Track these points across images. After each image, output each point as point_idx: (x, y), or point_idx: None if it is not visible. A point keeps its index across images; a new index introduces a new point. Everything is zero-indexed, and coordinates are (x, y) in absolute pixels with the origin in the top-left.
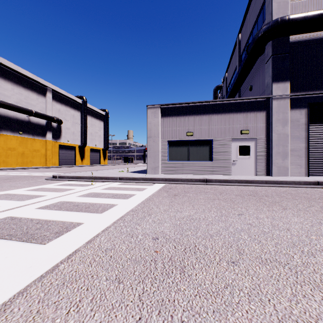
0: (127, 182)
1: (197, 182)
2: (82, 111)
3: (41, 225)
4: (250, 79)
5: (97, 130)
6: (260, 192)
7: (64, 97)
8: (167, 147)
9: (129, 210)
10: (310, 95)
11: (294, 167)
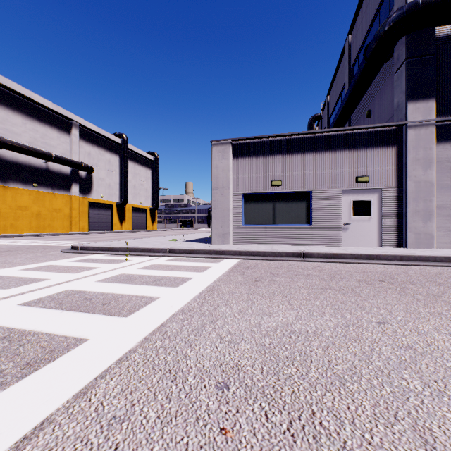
0: (181, 257)
1: (289, 257)
2: (121, 155)
3: (7, 343)
4: (367, 101)
5: (143, 182)
6: (396, 274)
7: (96, 135)
8: (241, 203)
9: (177, 311)
10: None
11: (443, 234)
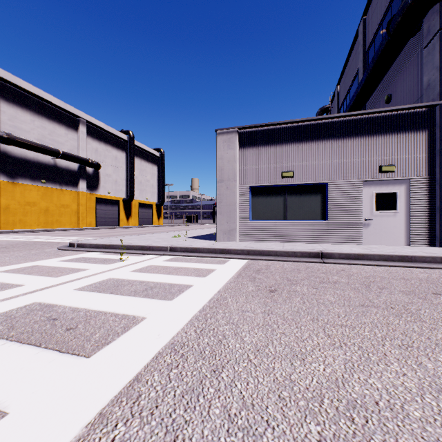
0: (183, 256)
1: (305, 257)
2: (127, 152)
3: None
4: (386, 85)
5: (149, 178)
6: None
7: (103, 131)
8: (249, 196)
9: (164, 345)
10: None
11: None
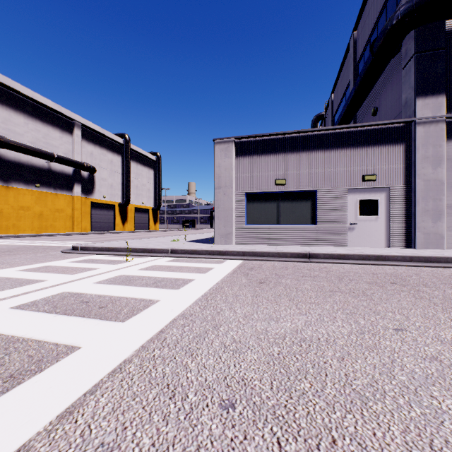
0: (183, 258)
1: (294, 258)
2: (123, 155)
3: None
4: (373, 98)
5: (145, 182)
6: (408, 276)
7: (98, 135)
8: (245, 202)
9: (177, 315)
10: None
11: None
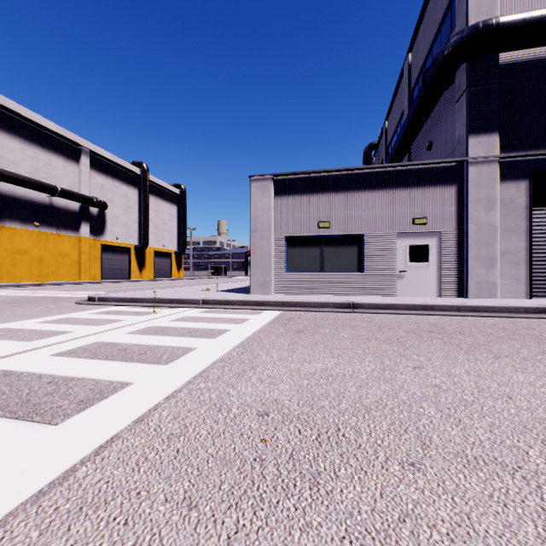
0: (216, 309)
1: (337, 308)
2: (140, 188)
3: (55, 386)
4: (427, 131)
5: (167, 221)
6: (448, 325)
7: (110, 163)
8: (285, 247)
9: (217, 359)
10: (535, 156)
11: (507, 283)
